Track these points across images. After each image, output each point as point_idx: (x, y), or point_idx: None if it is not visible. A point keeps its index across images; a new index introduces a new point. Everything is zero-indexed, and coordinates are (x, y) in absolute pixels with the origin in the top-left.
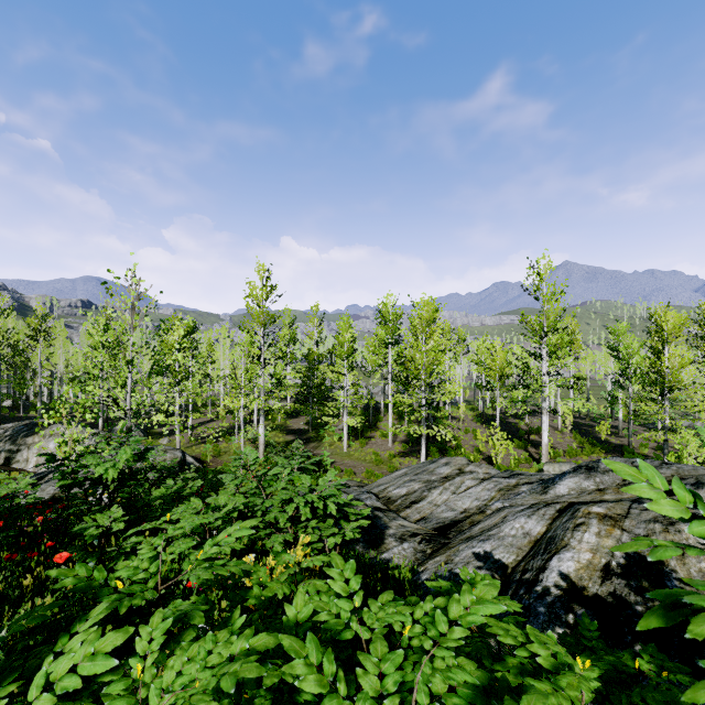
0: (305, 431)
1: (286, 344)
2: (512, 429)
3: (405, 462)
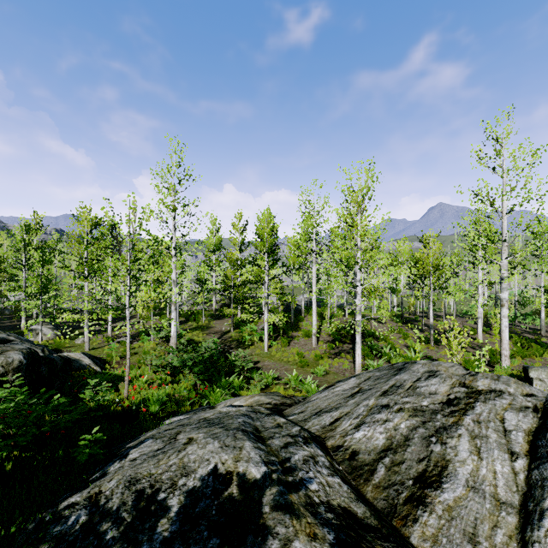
0: (227, 331)
1: (212, 250)
2: (435, 328)
3: (335, 363)
